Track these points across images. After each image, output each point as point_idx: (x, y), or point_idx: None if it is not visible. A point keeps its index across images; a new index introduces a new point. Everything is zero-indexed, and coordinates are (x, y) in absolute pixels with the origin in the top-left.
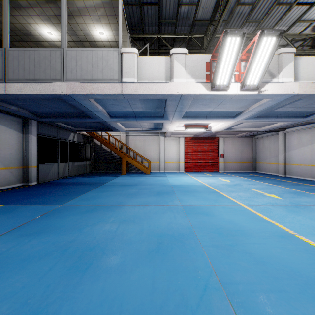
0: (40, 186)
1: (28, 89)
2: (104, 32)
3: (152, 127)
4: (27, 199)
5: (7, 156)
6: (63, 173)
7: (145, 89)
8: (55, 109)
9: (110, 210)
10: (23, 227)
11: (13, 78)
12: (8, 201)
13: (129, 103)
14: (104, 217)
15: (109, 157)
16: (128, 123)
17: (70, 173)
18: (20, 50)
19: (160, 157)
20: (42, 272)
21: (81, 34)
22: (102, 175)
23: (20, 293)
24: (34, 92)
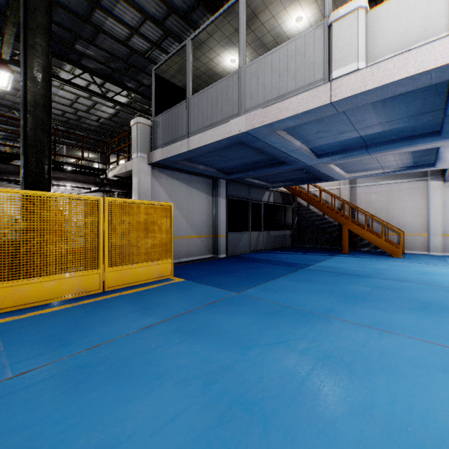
0: (227, 260)
1: (206, 139)
2: (302, 15)
3: (408, 164)
4: (208, 276)
5: (198, 223)
6: (255, 245)
7: (386, 73)
8: (240, 160)
9: (305, 322)
10: (185, 316)
11: (194, 130)
12: (191, 274)
13: (350, 120)
14: (290, 334)
15: (319, 224)
16: (352, 163)
17: (264, 246)
18: (199, 94)
19: (428, 223)
20: (162, 416)
21: (270, 39)
22: (307, 252)
23: (121, 447)
24: (211, 141)
